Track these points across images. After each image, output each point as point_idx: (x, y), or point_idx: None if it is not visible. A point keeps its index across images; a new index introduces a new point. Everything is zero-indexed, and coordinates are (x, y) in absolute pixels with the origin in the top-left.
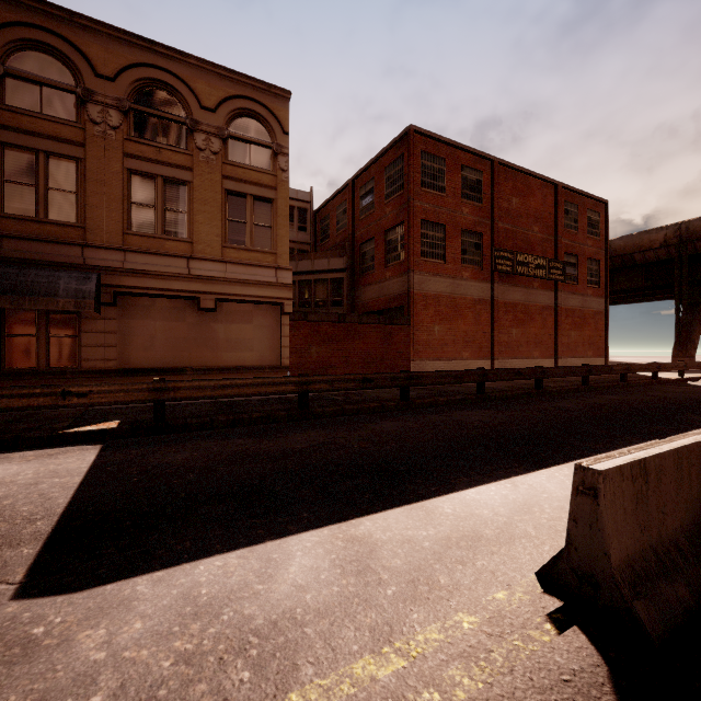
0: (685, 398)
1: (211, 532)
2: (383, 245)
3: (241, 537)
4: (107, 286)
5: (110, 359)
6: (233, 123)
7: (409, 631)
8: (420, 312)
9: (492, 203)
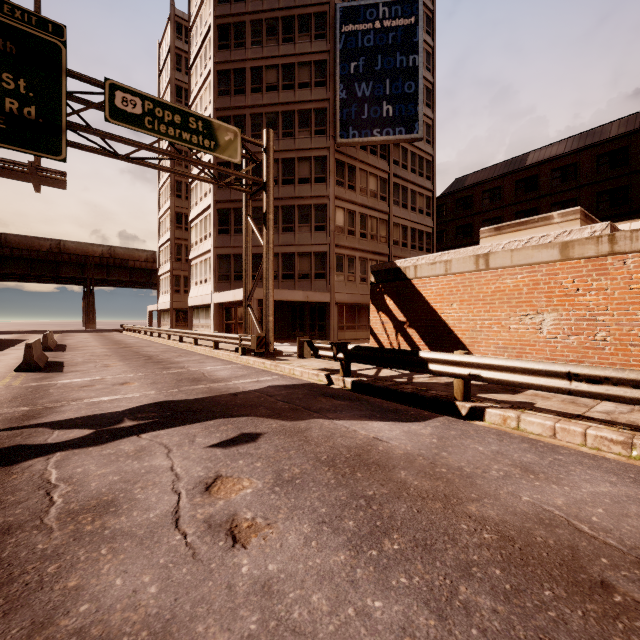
0: None
1: None
2: None
3: None
4: None
5: None
6: None
7: None
8: None
9: None
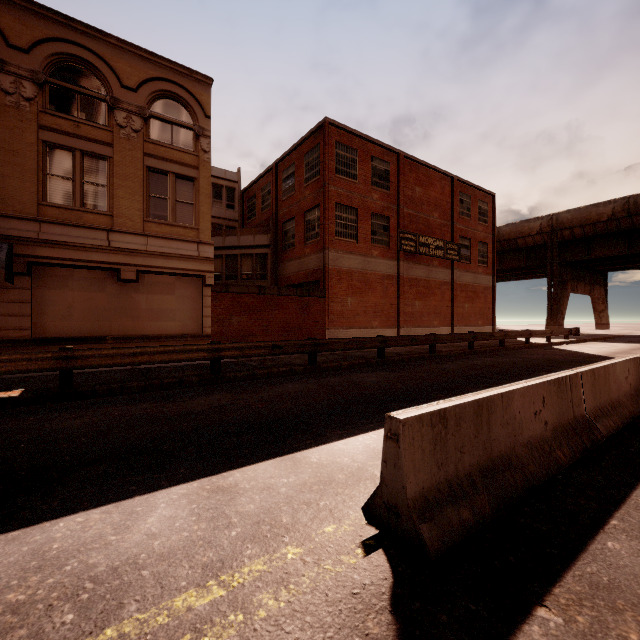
0: (544, 359)
1: (83, 491)
2: (303, 225)
3: (112, 494)
4: (21, 256)
5: (23, 329)
6: (155, 103)
7: (238, 565)
8: (334, 286)
9: (398, 191)
